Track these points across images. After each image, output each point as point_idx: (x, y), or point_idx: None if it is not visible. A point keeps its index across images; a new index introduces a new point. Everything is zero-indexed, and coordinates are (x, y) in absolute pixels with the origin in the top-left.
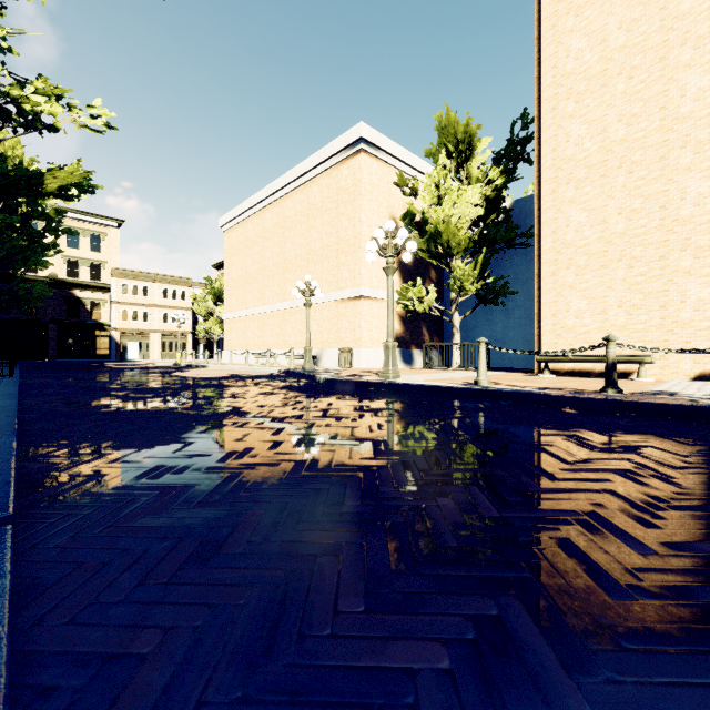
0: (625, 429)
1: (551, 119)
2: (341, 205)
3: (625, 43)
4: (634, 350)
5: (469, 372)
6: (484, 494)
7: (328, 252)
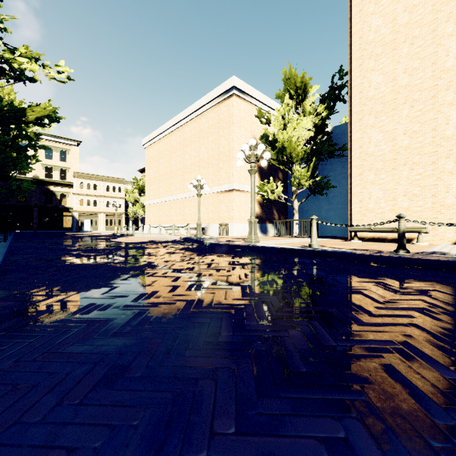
0: (415, 278)
1: (359, 72)
2: (220, 130)
3: (408, 21)
4: (414, 224)
5: (304, 238)
6: (322, 327)
7: (212, 161)
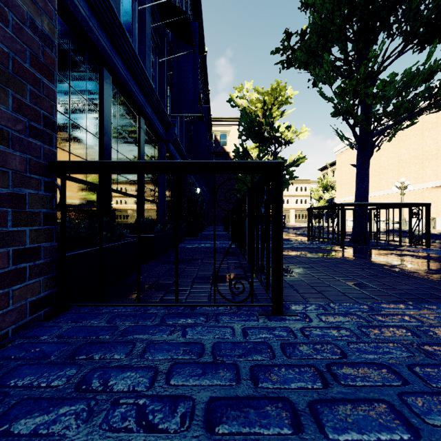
0: None
1: None
2: (425, 131)
3: None
4: None
5: None
6: None
7: (414, 160)
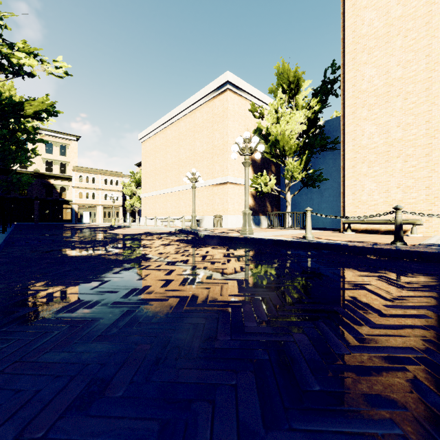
0: (418, 272)
1: (352, 65)
2: (214, 124)
3: (401, 14)
4: (407, 216)
5: (298, 230)
6: (330, 329)
7: (207, 154)
